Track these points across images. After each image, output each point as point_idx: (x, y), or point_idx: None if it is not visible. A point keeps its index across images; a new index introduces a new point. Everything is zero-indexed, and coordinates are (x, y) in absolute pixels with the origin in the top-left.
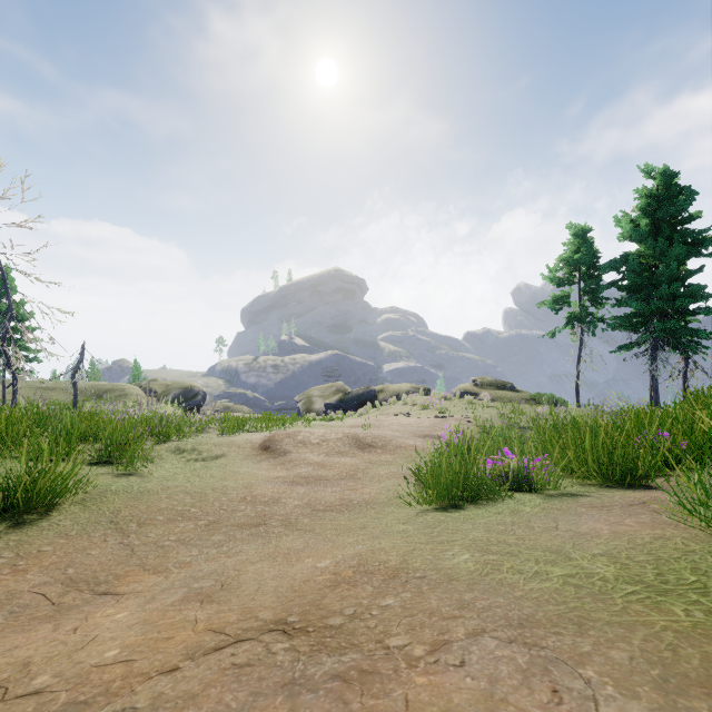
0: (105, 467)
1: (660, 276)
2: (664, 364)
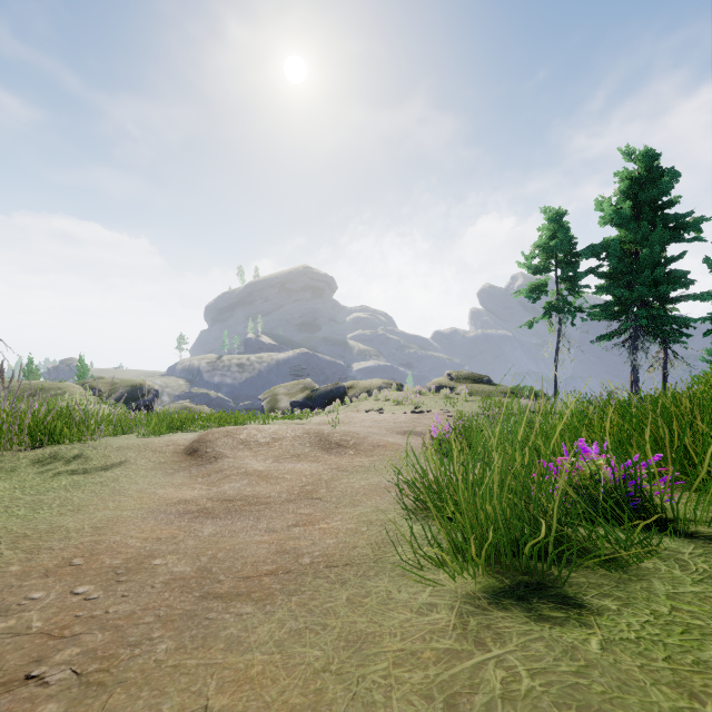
0: None
1: (643, 261)
2: (646, 354)
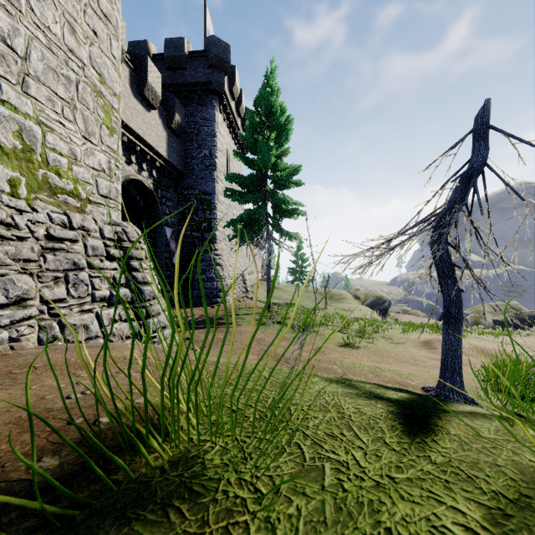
0: (360, 338)
1: None
2: None
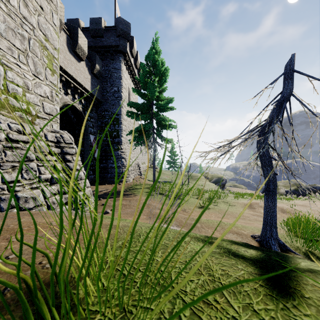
0: None
1: None
2: None
